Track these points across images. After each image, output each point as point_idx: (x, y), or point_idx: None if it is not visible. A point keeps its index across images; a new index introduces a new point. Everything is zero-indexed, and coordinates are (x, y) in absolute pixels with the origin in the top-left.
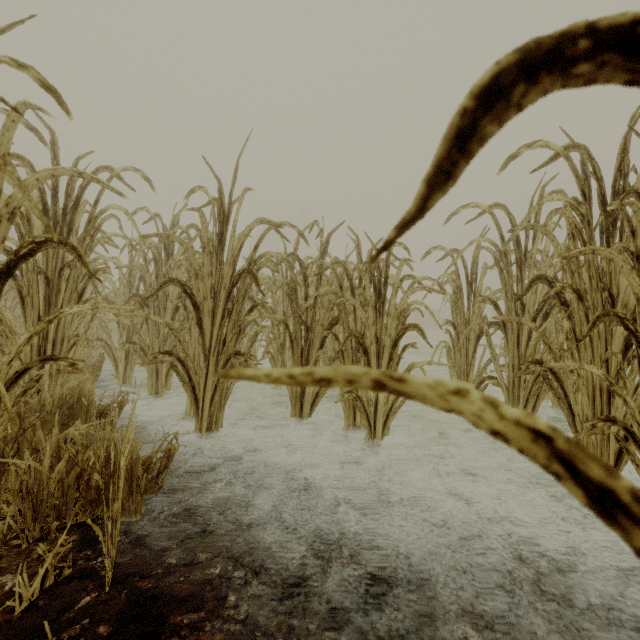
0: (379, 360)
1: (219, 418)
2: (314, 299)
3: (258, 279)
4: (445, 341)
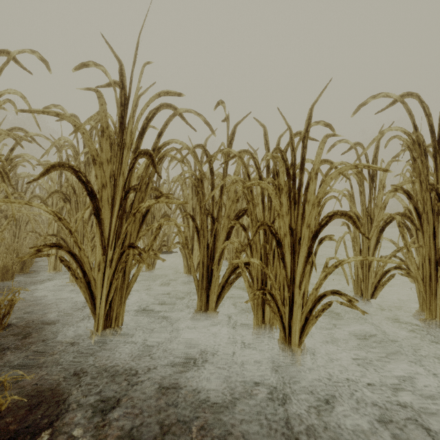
0: (294, 253)
1: (118, 315)
2: (220, 190)
3: (155, 159)
4: (350, 233)
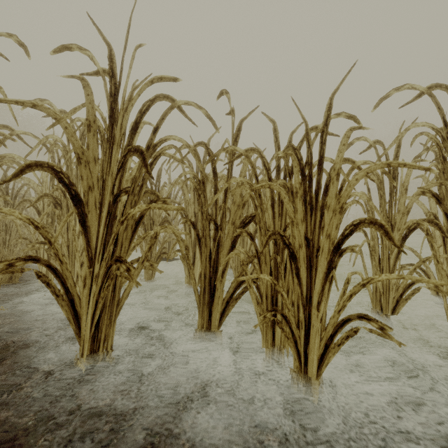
0: (311, 268)
1: (107, 337)
2: (224, 194)
3: (146, 156)
4: (369, 241)
